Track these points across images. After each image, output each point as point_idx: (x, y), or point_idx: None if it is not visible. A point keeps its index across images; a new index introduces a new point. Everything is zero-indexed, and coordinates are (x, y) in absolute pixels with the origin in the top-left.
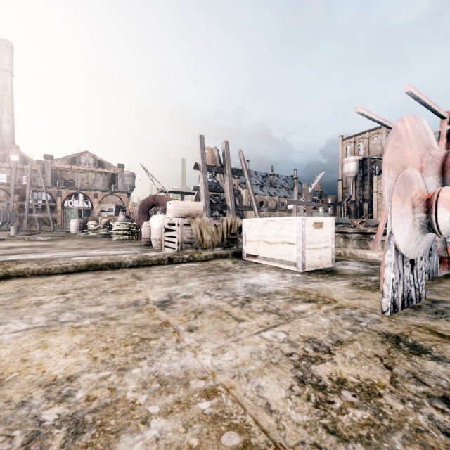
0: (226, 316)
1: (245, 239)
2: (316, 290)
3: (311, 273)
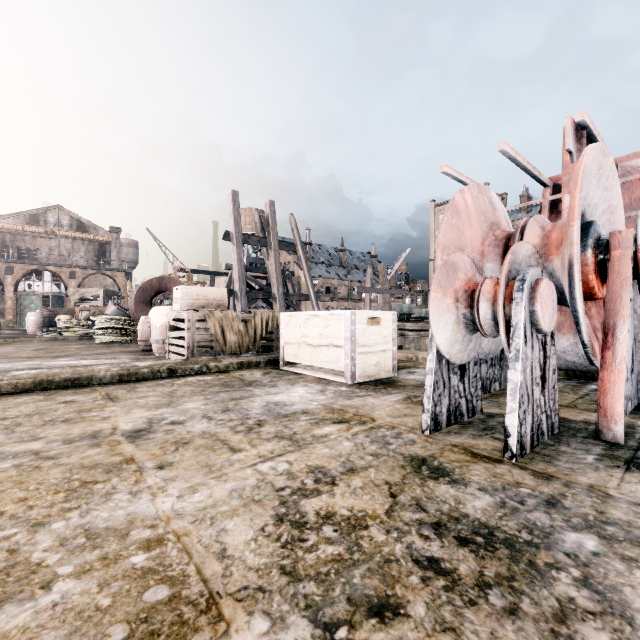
0: (220, 445)
1: (283, 341)
2: (356, 407)
3: (362, 386)
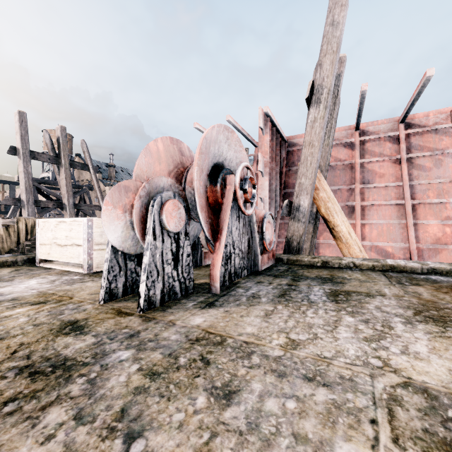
0: None
1: (38, 242)
2: (69, 290)
3: (95, 274)
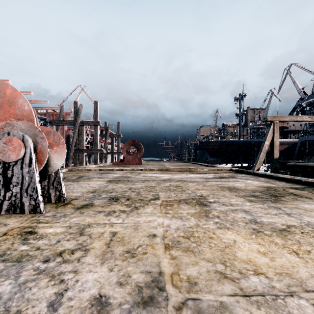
0: (115, 240)
1: None
2: None
3: None
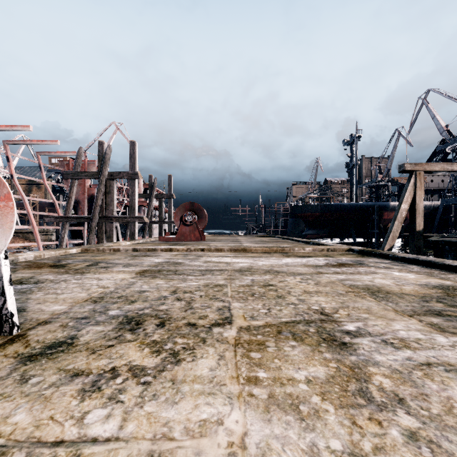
0: None
1: None
2: None
3: None
